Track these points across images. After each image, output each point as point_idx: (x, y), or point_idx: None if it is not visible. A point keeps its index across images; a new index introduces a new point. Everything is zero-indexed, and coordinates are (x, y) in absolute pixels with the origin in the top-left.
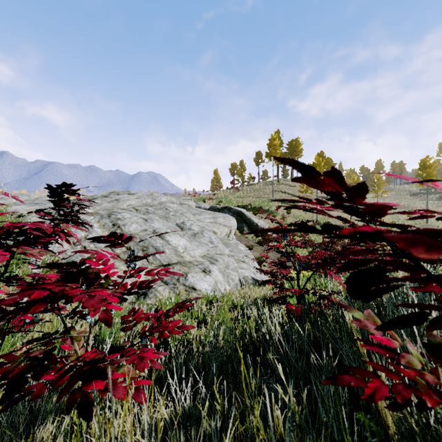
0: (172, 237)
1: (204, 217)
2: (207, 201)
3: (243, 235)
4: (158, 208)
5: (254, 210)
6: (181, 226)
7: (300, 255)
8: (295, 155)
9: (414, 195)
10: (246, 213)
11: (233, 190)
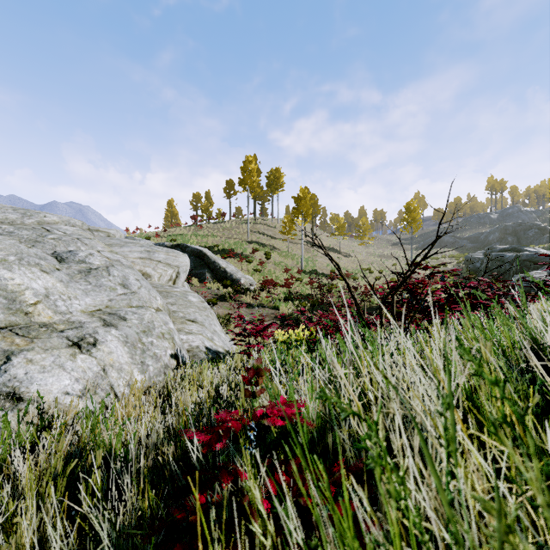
0: (14, 270)
1: (129, 250)
2: (153, 239)
3: (204, 285)
4: (27, 227)
5: (223, 253)
6: (64, 257)
7: (283, 310)
8: (275, 189)
9: (395, 245)
10: (209, 253)
11: (195, 227)
